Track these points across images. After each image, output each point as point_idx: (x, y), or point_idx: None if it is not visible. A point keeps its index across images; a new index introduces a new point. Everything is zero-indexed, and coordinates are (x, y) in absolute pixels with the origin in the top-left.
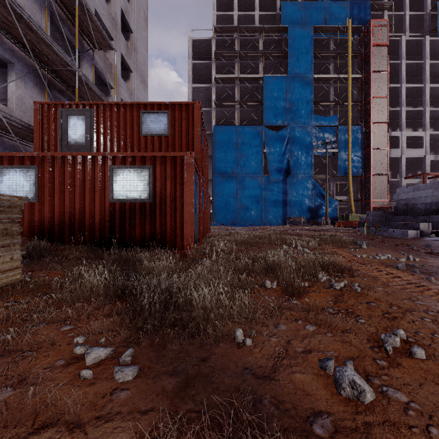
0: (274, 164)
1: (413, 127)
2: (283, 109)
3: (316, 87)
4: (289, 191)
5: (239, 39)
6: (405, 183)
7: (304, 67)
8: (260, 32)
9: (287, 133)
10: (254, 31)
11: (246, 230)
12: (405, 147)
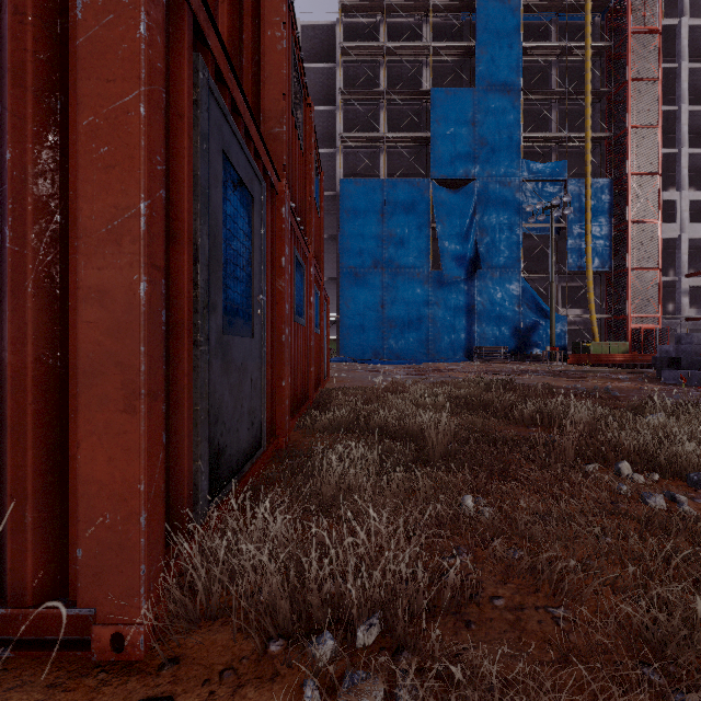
0: (451, 251)
1: (698, 185)
2: (467, 149)
3: (525, 111)
4: (478, 298)
5: (385, 24)
6: (687, 285)
7: (505, 73)
8: (424, 11)
9: (475, 193)
10: (414, 8)
11: (404, 372)
12: (687, 220)
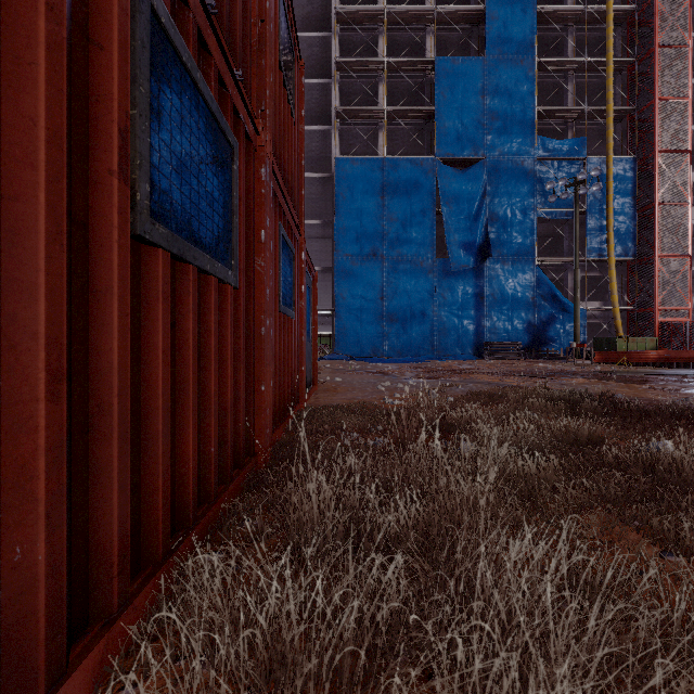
0: (458, 236)
1: None
2: (476, 125)
3: (539, 85)
4: (488, 289)
5: None
6: None
7: (517, 40)
8: None
9: (484, 173)
10: None
11: (413, 373)
12: None
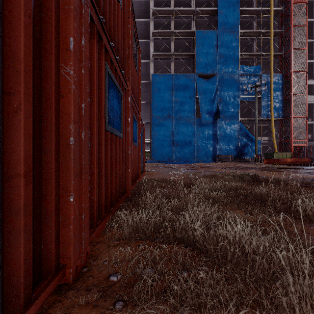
0: (205, 108)
1: None
2: (213, 60)
3: (241, 42)
4: (218, 132)
5: None
6: None
7: (231, 23)
8: None
9: (217, 81)
10: None
11: (185, 168)
12: None
